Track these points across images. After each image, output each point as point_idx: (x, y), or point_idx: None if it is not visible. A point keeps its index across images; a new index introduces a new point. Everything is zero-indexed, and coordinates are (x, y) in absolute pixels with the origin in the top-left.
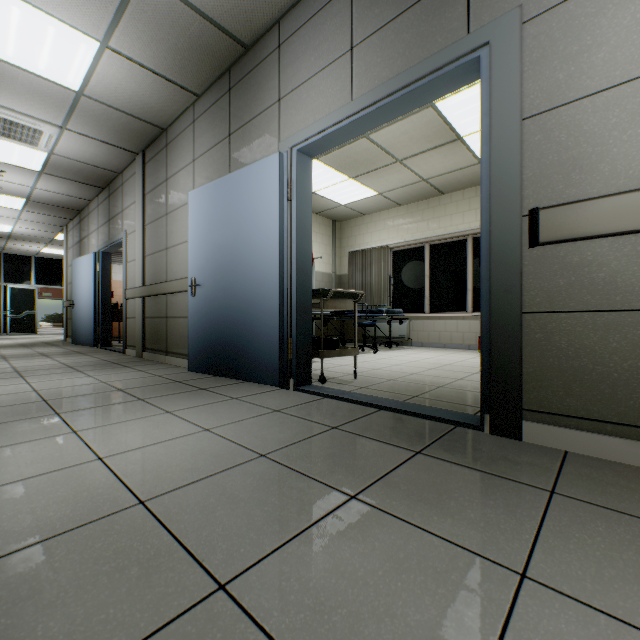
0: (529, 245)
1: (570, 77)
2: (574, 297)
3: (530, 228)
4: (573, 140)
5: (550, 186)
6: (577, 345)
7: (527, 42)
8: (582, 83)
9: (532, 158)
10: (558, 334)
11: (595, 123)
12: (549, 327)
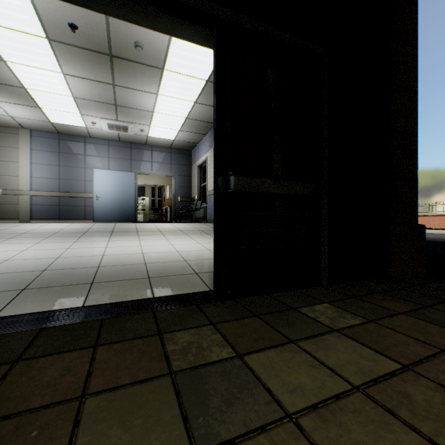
0: (1, 194)
1: (7, 172)
2: (8, 202)
3: (1, 192)
4: (8, 181)
5: (5, 186)
6: (8, 209)
7: (1, 164)
8: (9, 174)
9: (2, 181)
10: (6, 207)
11: (11, 180)
12: (4, 206)
